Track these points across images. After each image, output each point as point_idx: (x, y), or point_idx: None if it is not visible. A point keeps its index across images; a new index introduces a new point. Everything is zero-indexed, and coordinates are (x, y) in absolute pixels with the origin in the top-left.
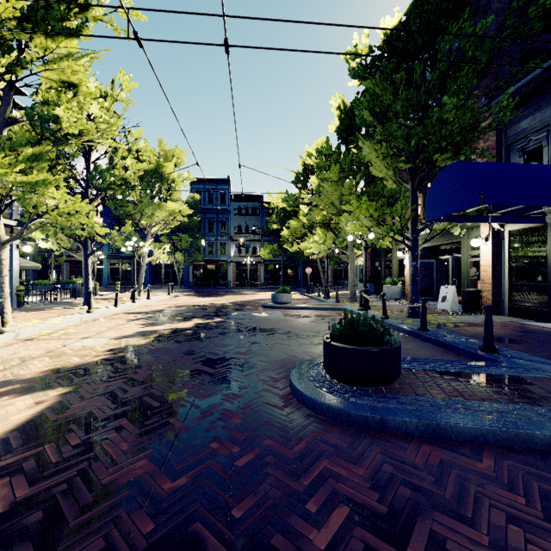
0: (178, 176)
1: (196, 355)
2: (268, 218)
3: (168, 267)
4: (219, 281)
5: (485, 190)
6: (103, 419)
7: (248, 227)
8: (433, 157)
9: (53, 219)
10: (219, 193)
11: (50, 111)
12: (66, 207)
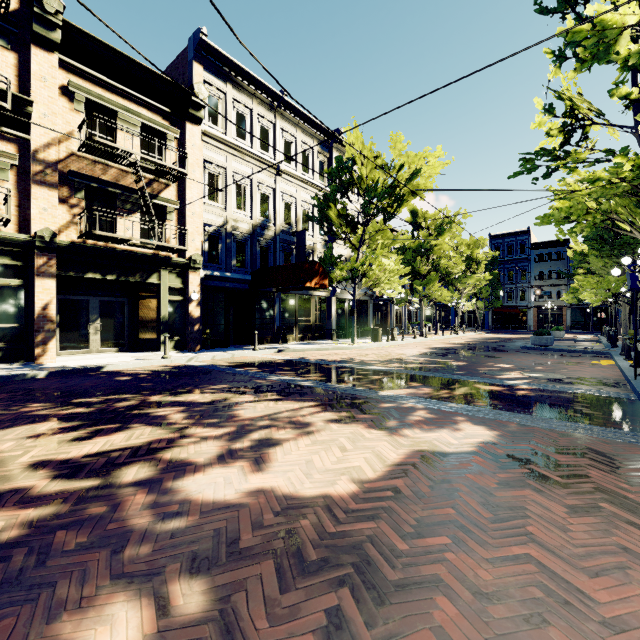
0: (482, 258)
1: (494, 344)
2: (571, 264)
3: (469, 313)
4: (518, 324)
5: (632, 282)
6: (475, 346)
7: (551, 272)
8: (633, 255)
9: (439, 299)
10: (519, 244)
11: (438, 262)
12: (444, 295)
